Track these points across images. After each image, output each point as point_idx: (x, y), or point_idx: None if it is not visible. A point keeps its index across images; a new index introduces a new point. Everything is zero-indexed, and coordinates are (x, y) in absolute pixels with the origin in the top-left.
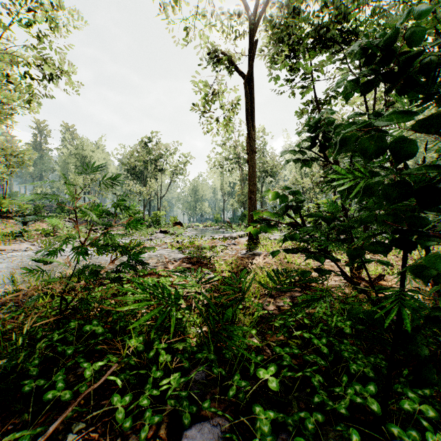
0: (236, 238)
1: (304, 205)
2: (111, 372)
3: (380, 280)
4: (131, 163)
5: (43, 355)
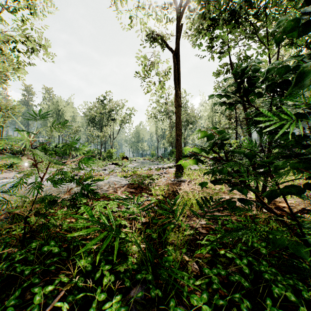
0: (166, 168)
1: (225, 146)
2: (57, 300)
3: (299, 213)
4: (91, 115)
5: (7, 273)
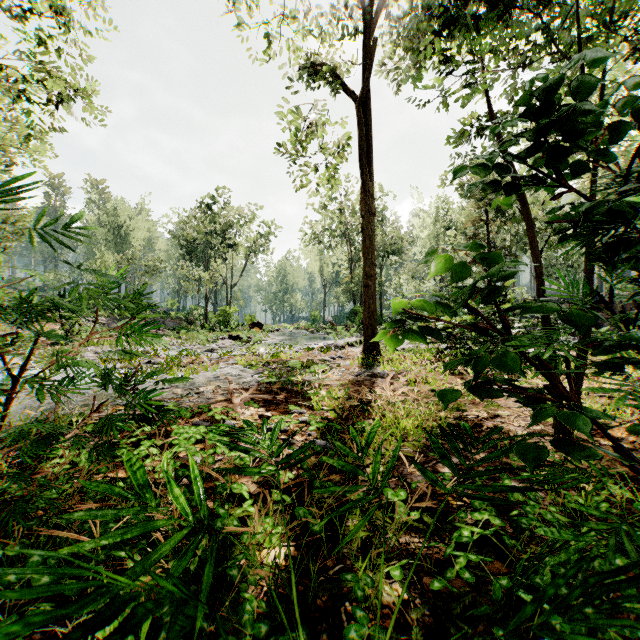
0: (343, 347)
1: (501, 292)
2: None
3: None
4: (187, 235)
5: None
